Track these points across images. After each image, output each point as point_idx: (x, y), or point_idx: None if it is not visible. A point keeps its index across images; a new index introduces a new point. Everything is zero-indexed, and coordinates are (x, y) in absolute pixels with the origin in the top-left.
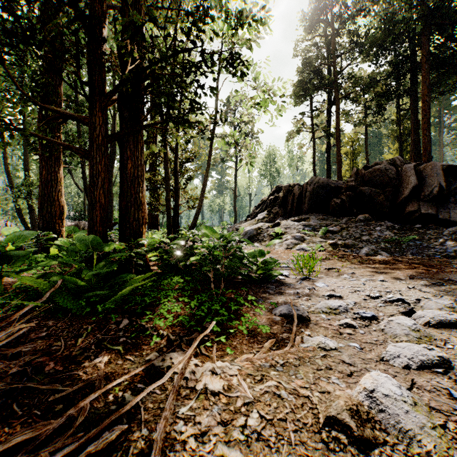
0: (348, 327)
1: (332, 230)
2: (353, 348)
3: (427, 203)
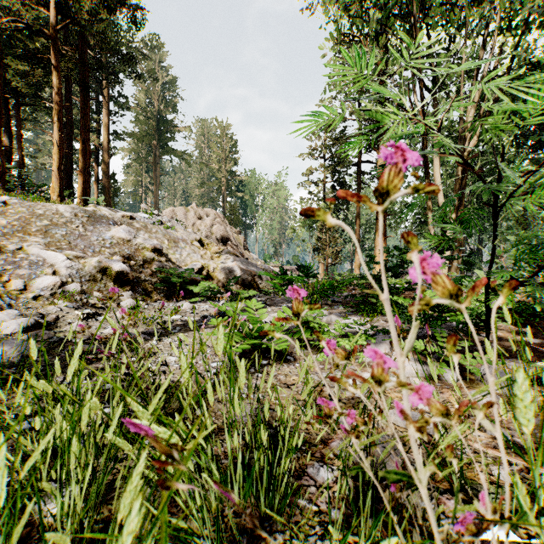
0: None
1: None
2: None
3: None
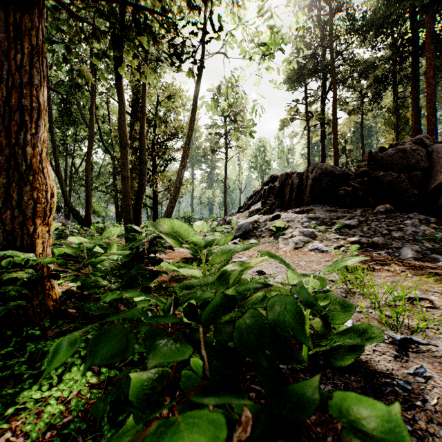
0: None
1: (348, 225)
2: None
3: None
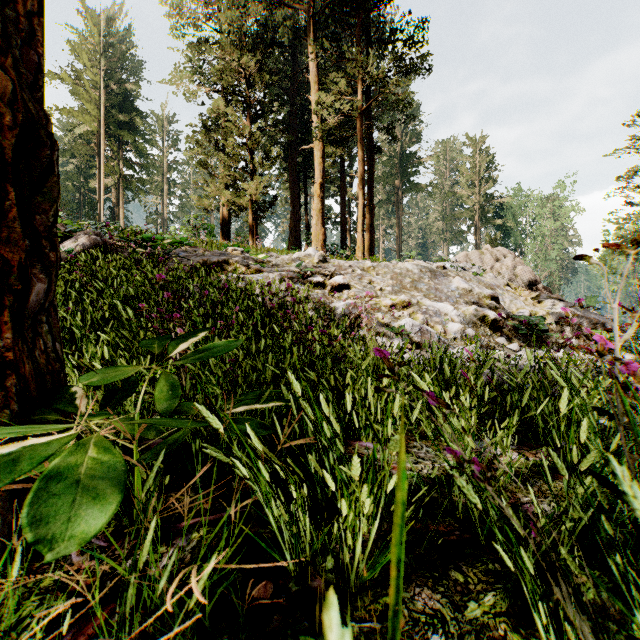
0: None
1: None
2: None
3: None
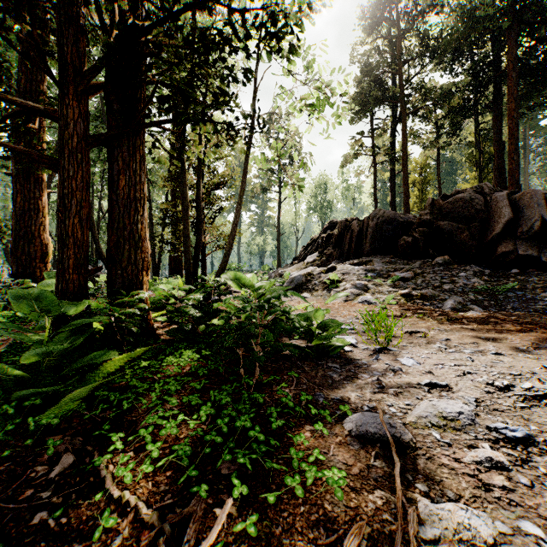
0: (495, 468)
1: (403, 277)
2: (535, 541)
3: (525, 242)
